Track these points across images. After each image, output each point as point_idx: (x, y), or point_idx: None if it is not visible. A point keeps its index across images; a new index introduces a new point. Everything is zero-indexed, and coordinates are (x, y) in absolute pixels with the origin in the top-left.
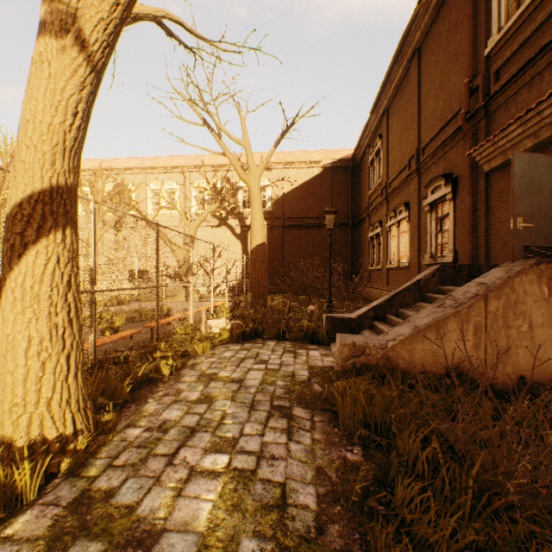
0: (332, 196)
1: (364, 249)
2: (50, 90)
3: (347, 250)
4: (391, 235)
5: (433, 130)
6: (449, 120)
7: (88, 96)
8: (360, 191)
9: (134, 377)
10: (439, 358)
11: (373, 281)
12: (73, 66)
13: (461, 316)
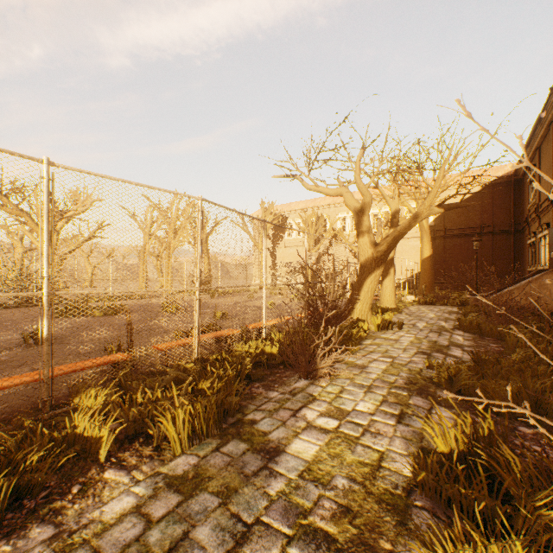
0: (492, 208)
1: (525, 253)
2: None
3: (508, 253)
4: (540, 245)
5: None
6: None
7: None
8: (522, 202)
9: None
10: (509, 303)
11: None
12: None
13: (519, 289)
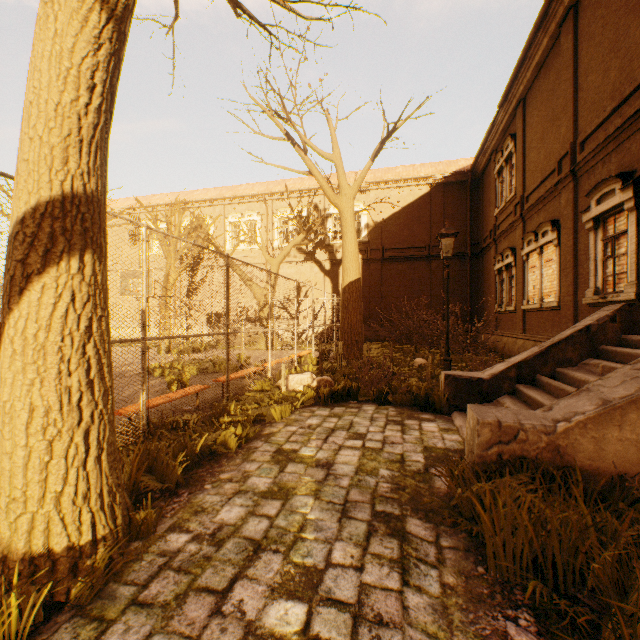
0: (444, 219)
1: (488, 286)
2: (56, 54)
3: (464, 287)
4: (528, 266)
5: (599, 114)
6: (629, 94)
7: (107, 59)
8: (481, 212)
9: (192, 449)
10: None
11: (500, 327)
12: (82, 12)
13: None
